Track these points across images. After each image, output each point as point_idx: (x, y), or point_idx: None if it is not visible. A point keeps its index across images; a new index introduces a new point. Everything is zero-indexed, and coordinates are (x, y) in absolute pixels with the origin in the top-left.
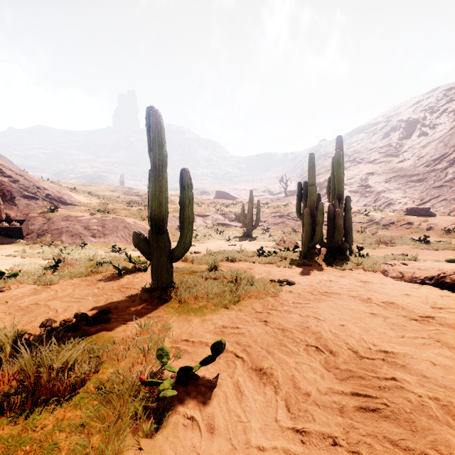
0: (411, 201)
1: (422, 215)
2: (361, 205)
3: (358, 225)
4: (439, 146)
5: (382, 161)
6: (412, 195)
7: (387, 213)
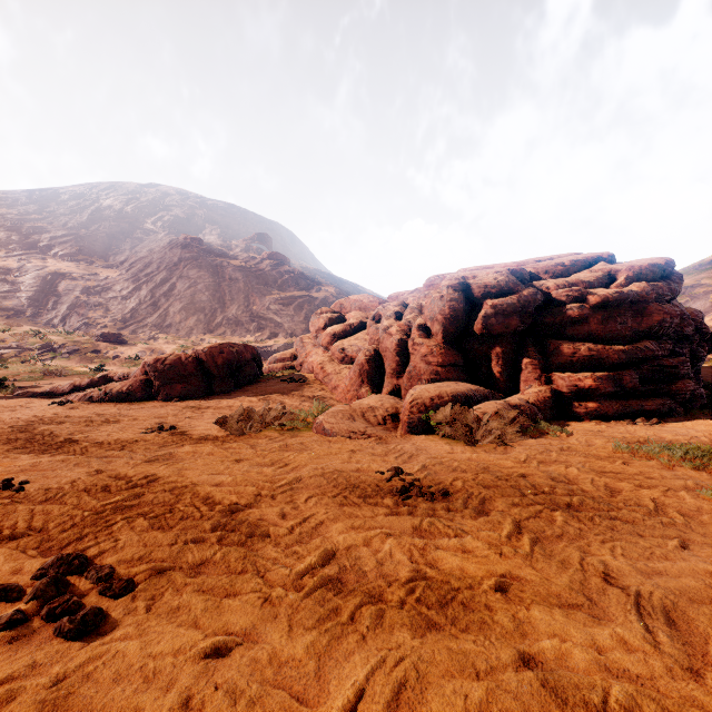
0: (114, 323)
1: (114, 341)
2: (43, 322)
3: (27, 353)
4: (150, 261)
5: (83, 259)
6: (116, 316)
7: (72, 338)
